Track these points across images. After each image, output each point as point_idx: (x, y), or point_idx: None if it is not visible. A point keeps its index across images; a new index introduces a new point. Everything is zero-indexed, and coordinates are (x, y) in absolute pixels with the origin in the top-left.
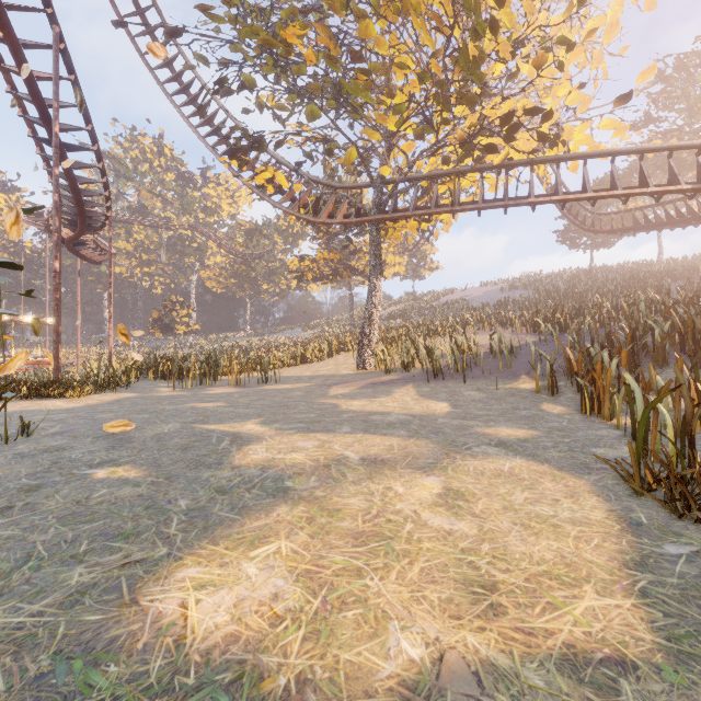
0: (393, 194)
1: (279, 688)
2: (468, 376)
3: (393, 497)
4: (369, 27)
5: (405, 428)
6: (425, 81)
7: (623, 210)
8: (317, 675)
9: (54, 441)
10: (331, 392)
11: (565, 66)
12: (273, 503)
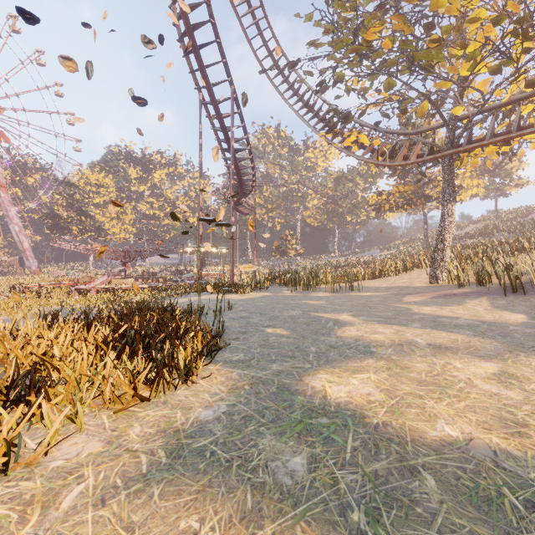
0: (467, 128)
1: (374, 422)
2: None
3: (451, 368)
4: (440, 1)
5: (472, 330)
6: (500, 22)
7: None
8: (393, 424)
9: (243, 314)
10: (405, 300)
11: None
12: (364, 357)
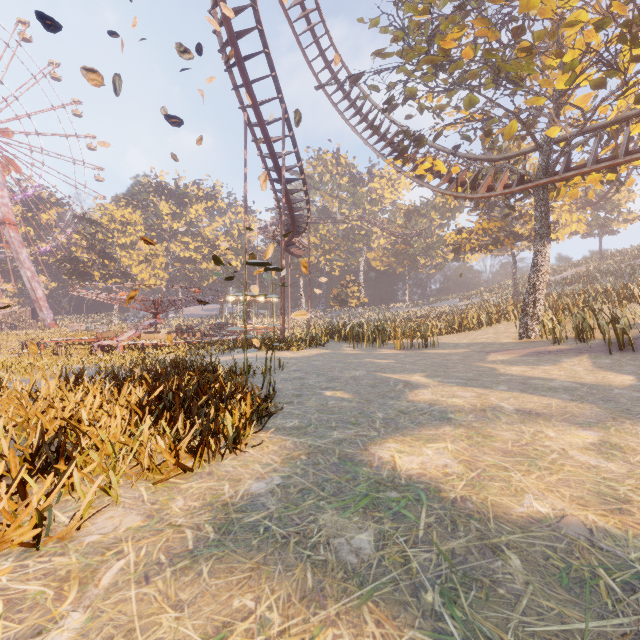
0: (565, 152)
1: (451, 497)
2: None
3: (543, 438)
4: (531, 1)
5: (568, 393)
6: (604, 26)
7: None
8: (473, 499)
9: (296, 374)
10: (489, 358)
11: None
12: (440, 424)
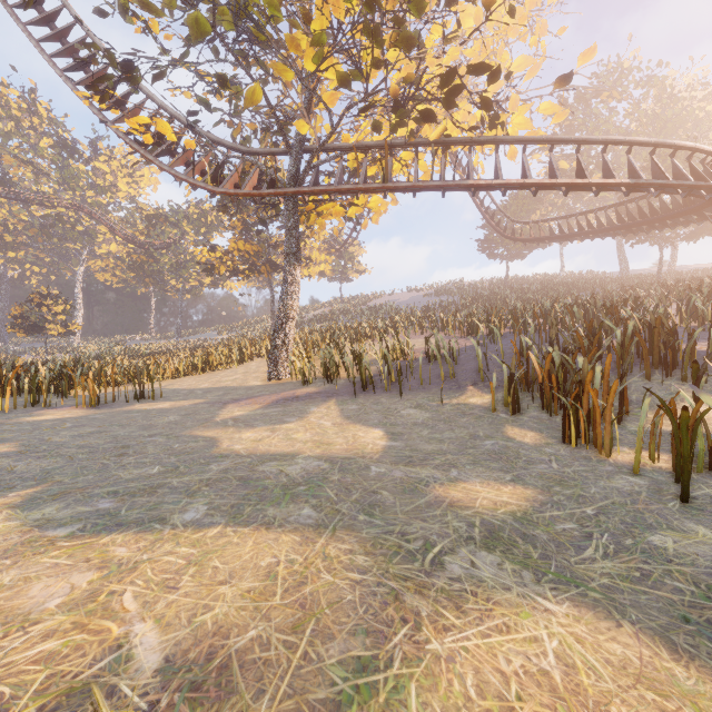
0: (314, 164)
1: None
2: (404, 387)
3: None
4: None
5: (314, 498)
6: None
7: (541, 220)
8: None
9: None
10: (221, 414)
11: (515, 16)
12: None
